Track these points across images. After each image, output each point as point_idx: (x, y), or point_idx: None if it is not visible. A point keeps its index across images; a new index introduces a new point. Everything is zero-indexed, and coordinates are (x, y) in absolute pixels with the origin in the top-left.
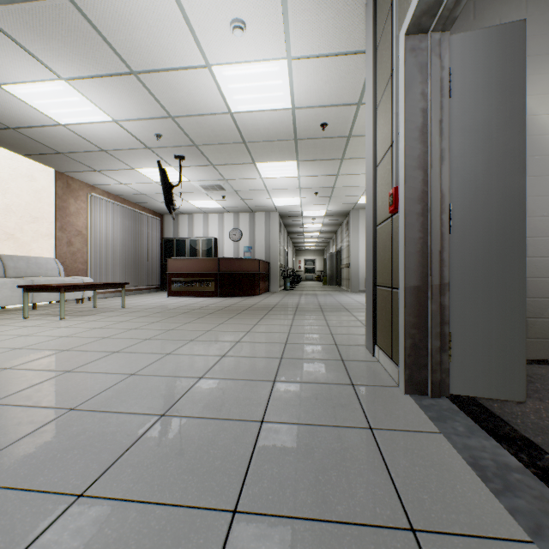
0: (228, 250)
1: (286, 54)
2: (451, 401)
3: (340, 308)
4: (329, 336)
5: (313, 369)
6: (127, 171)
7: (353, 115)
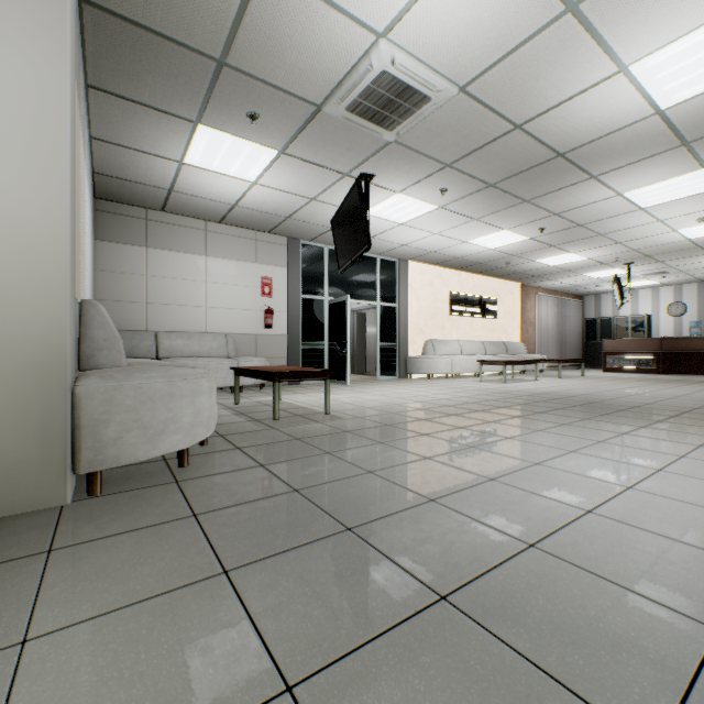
0: (665, 327)
1: None
2: None
3: None
4: None
5: None
6: (573, 276)
7: None
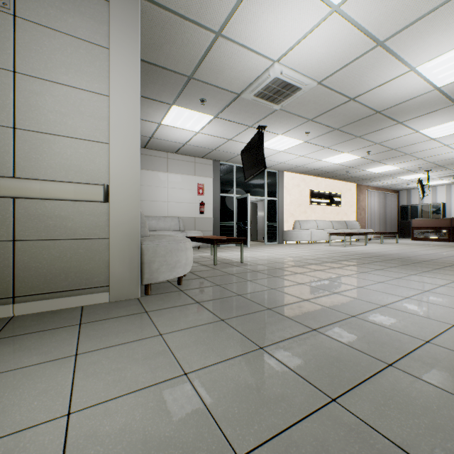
0: None
1: None
2: None
3: None
4: None
5: None
6: (391, 179)
7: None
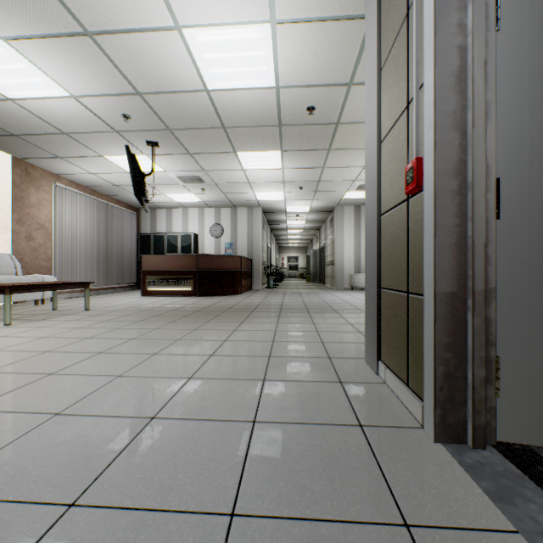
0: (209, 247)
1: (269, 16)
2: (504, 456)
3: (327, 308)
4: (320, 346)
5: (305, 398)
6: (95, 159)
7: (343, 98)
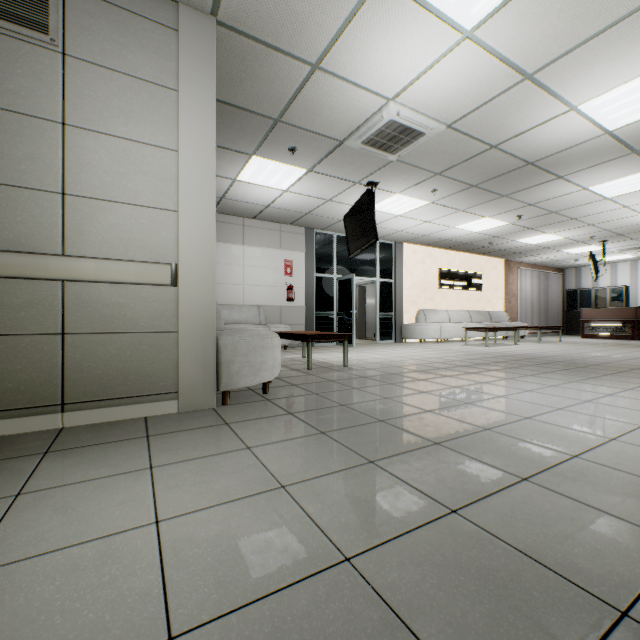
0: None
1: None
2: None
3: None
4: None
5: None
6: (552, 253)
7: None
